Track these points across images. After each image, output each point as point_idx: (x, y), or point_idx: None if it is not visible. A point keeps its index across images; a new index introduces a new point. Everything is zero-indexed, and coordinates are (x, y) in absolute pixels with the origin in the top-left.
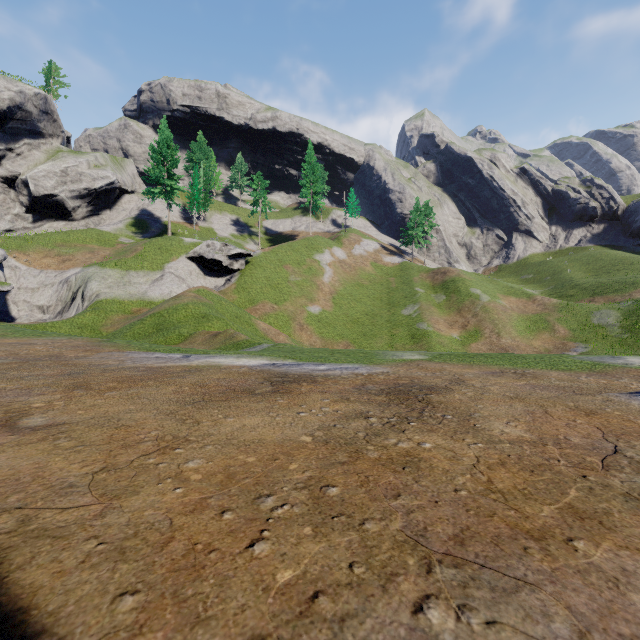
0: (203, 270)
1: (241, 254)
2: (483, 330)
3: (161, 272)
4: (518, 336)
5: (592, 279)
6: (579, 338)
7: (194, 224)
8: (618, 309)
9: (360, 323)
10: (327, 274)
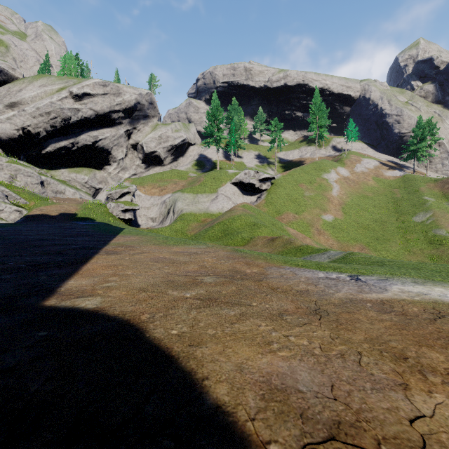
0: (241, 191)
1: (268, 178)
2: None
3: (216, 194)
4: None
5: None
6: None
7: (231, 160)
8: None
9: (370, 229)
10: (335, 189)
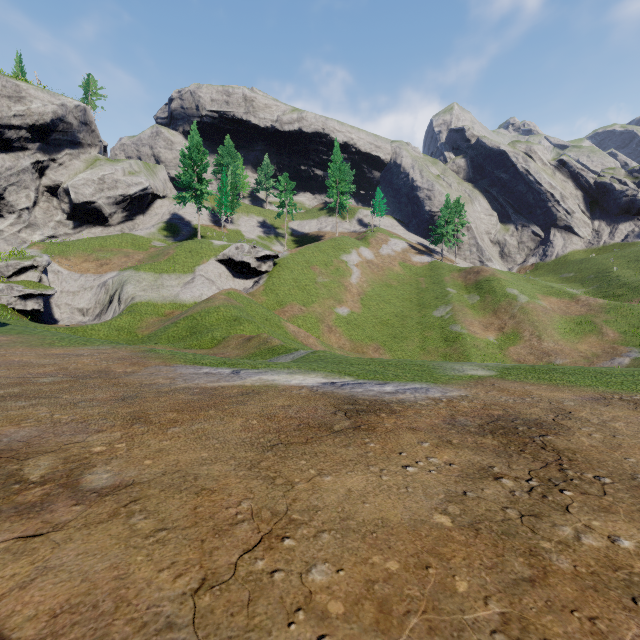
0: (232, 272)
1: (269, 256)
2: (522, 333)
3: (192, 275)
4: (561, 339)
5: None
6: (631, 342)
7: (222, 227)
8: None
9: (390, 325)
10: (355, 275)
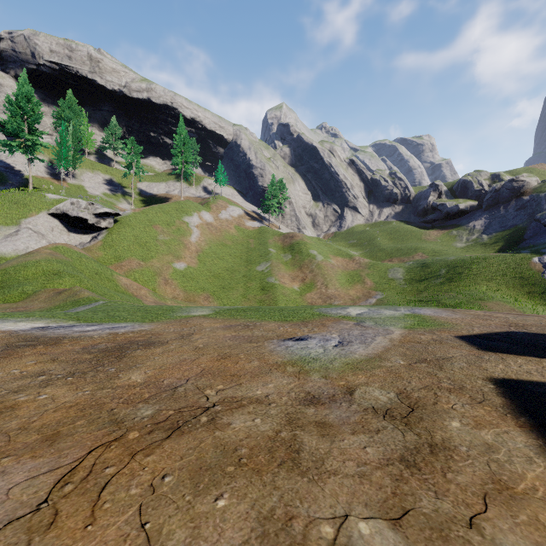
0: (67, 227)
1: (109, 213)
2: (316, 283)
3: (16, 227)
4: (340, 287)
5: (392, 245)
6: (379, 288)
7: (62, 180)
8: (404, 267)
9: (221, 278)
10: (194, 235)
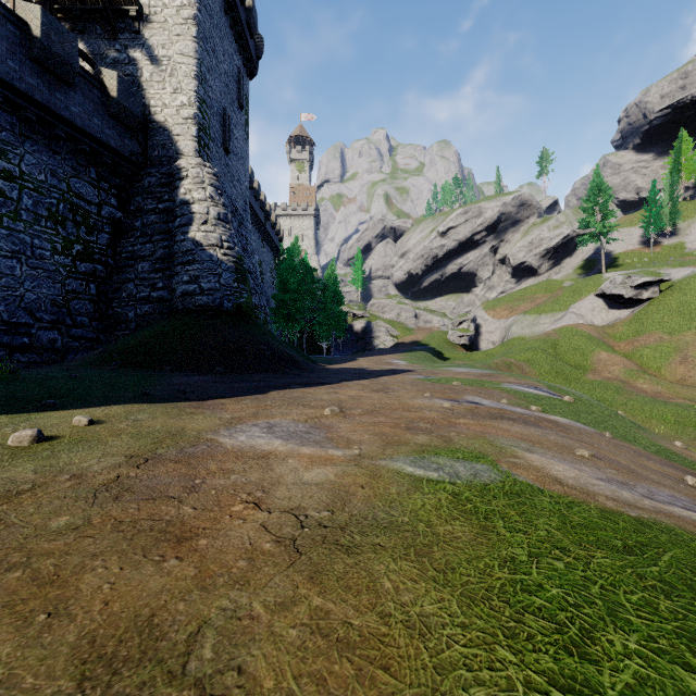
0: (609, 304)
1: (649, 282)
2: None
3: (564, 312)
4: None
5: None
6: None
7: (650, 247)
8: None
9: None
10: None
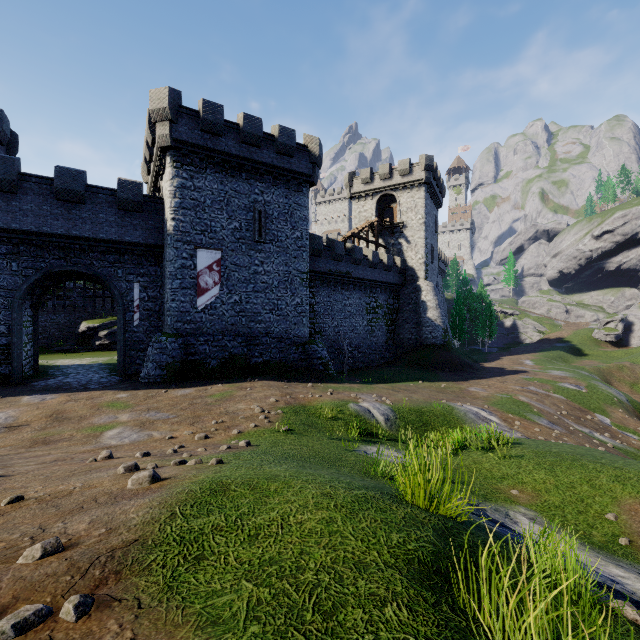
0: None
1: None
2: None
3: None
4: None
5: None
6: None
7: None
8: None
9: None
10: None
